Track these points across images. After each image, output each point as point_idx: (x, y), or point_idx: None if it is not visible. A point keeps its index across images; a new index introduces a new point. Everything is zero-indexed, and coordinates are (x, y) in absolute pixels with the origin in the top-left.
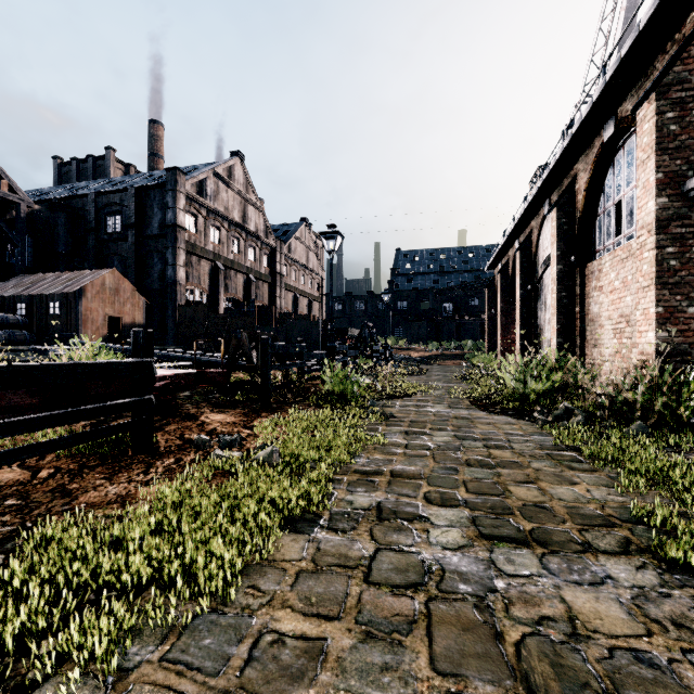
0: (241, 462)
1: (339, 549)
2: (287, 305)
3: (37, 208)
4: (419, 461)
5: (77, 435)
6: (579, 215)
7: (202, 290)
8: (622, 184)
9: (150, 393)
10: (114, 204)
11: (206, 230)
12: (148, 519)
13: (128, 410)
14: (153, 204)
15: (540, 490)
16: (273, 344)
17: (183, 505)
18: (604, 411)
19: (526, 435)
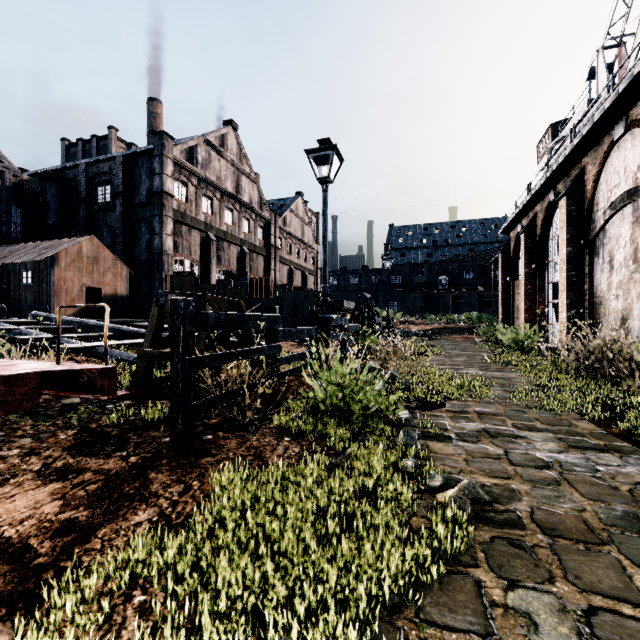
0: None
1: None
2: (282, 278)
3: (26, 178)
4: None
5: None
6: None
7: (192, 261)
8: None
9: None
10: (103, 173)
11: (197, 199)
12: None
13: None
14: (141, 171)
15: None
16: (201, 313)
17: None
18: None
19: None
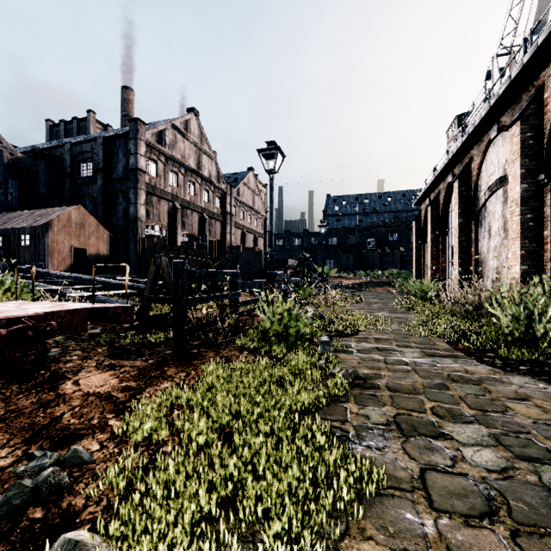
0: None
1: None
2: (236, 240)
3: (20, 156)
4: None
5: None
6: (550, 125)
7: (161, 226)
8: None
9: None
10: (86, 152)
11: (165, 174)
12: None
13: None
14: (118, 151)
15: None
16: (191, 270)
17: None
18: None
19: None
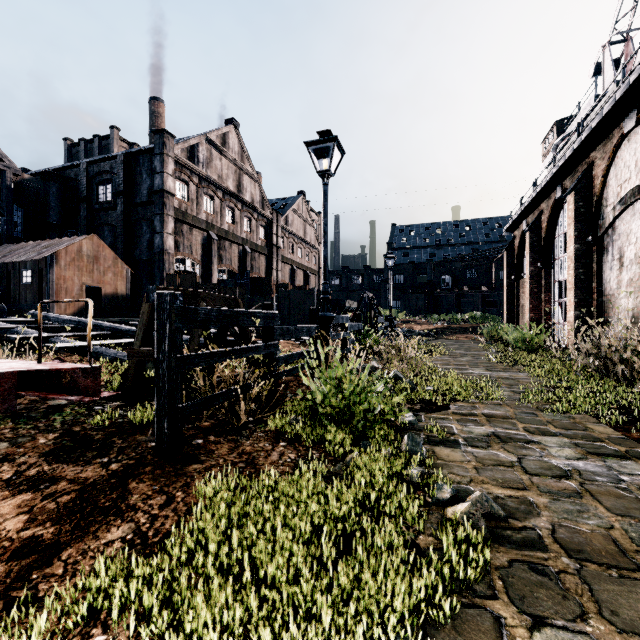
0: None
1: None
2: (284, 277)
3: (27, 177)
4: None
5: None
6: None
7: (194, 260)
8: None
9: None
10: (104, 172)
11: (198, 198)
12: None
13: None
14: (142, 170)
15: None
16: (189, 308)
17: None
18: None
19: None
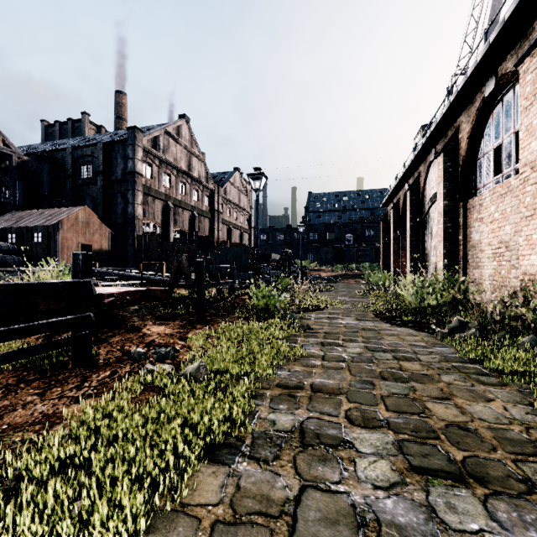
0: (170, 376)
1: (261, 487)
2: (224, 235)
3: (26, 159)
4: (336, 374)
5: (9, 353)
6: (462, 159)
7: (156, 223)
8: (501, 132)
9: (89, 310)
10: (86, 156)
11: (159, 176)
12: (57, 452)
13: (65, 327)
14: (117, 155)
15: (458, 408)
16: (207, 266)
17: (102, 430)
18: (495, 324)
19: (429, 346)
